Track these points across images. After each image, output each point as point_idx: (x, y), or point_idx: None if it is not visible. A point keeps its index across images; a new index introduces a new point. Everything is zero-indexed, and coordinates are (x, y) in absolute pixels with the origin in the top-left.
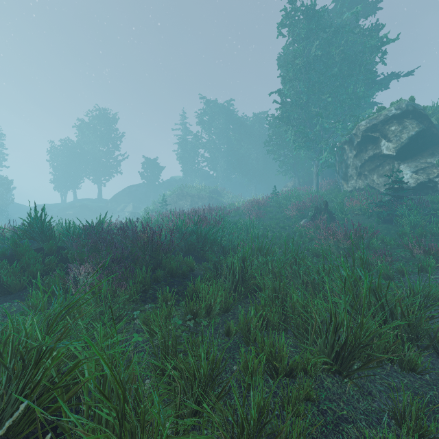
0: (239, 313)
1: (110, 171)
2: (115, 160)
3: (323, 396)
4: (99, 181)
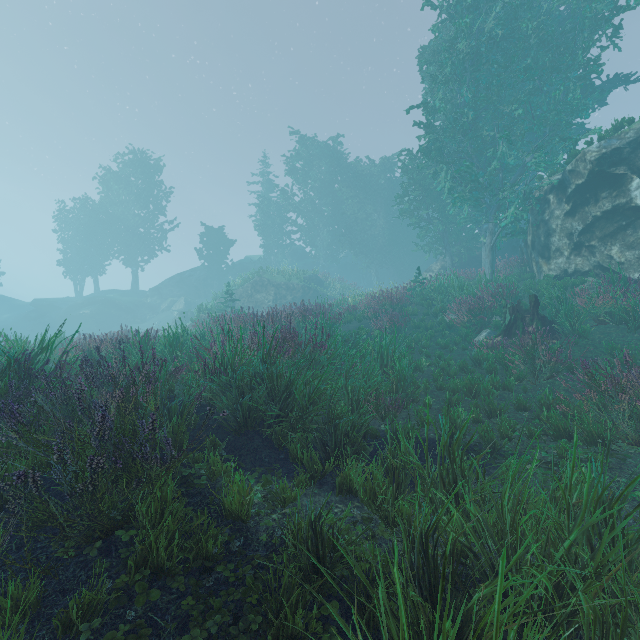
0: None
1: (150, 248)
2: (159, 231)
3: None
4: (133, 263)
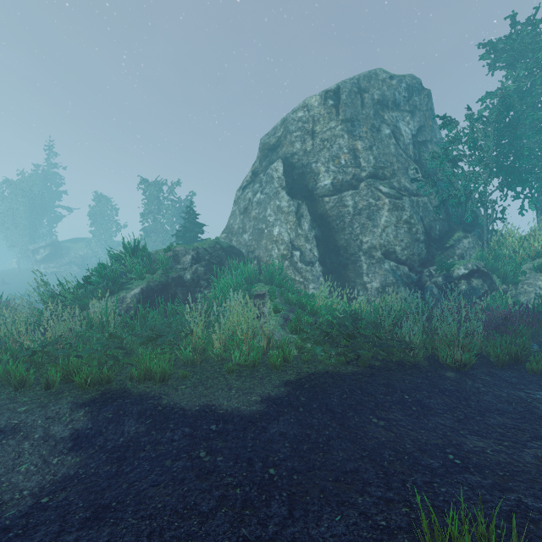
0: None
1: None
2: None
3: None
4: None
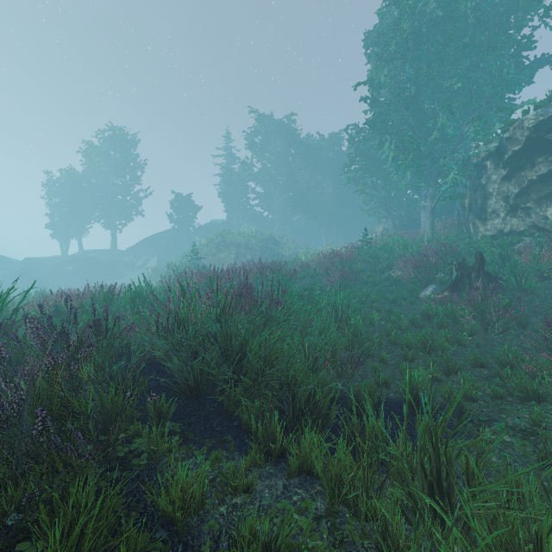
0: None
1: (127, 213)
2: (135, 198)
3: None
4: (112, 226)
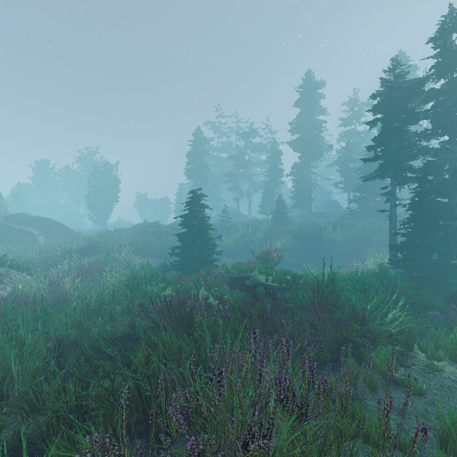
0: None
1: None
2: None
3: None
4: None
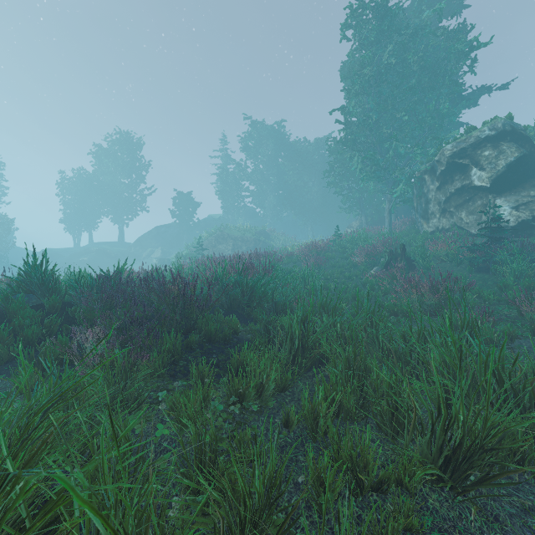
0: (300, 392)
1: (133, 209)
2: (140, 195)
3: (429, 523)
4: (120, 220)
